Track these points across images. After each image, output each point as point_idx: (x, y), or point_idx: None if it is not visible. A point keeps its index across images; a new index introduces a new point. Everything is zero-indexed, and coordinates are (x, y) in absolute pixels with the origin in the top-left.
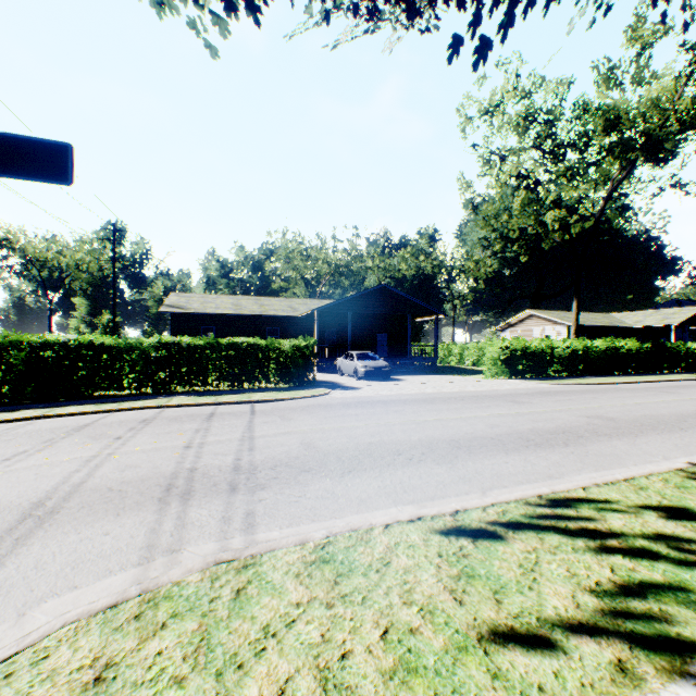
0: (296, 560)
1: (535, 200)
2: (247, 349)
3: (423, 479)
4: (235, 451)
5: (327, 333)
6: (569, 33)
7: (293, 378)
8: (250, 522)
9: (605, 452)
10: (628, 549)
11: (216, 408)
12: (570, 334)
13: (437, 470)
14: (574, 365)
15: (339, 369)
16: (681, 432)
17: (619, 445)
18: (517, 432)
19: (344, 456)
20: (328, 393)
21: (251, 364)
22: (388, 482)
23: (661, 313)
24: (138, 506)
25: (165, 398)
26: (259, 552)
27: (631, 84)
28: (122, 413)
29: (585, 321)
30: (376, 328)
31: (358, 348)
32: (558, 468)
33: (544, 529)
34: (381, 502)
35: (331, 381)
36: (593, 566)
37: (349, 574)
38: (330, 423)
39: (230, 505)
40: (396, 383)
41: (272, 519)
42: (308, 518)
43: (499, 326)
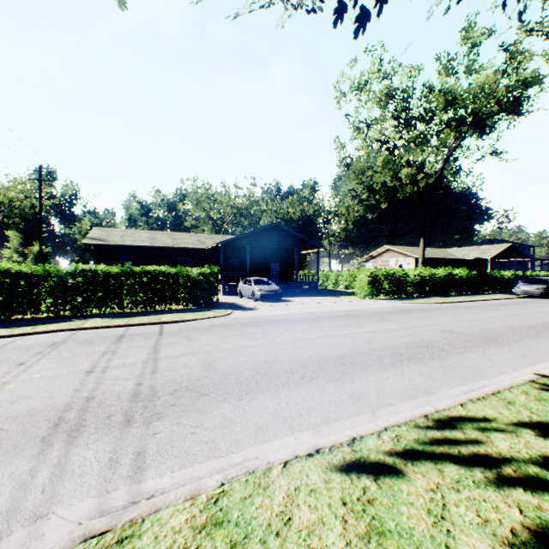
0: (183, 525)
1: (393, 160)
2: (159, 276)
3: (316, 399)
4: (137, 375)
5: (230, 262)
6: (428, 17)
7: (199, 301)
8: (139, 465)
9: (465, 365)
10: (525, 479)
11: (128, 329)
12: (418, 264)
13: (328, 388)
14: (423, 288)
15: (240, 292)
16: (516, 343)
17: (474, 357)
18: (390, 347)
19: (242, 376)
20: (230, 313)
21: (162, 289)
22: (284, 404)
23: (480, 249)
24: (15, 450)
25: (80, 321)
26: (140, 516)
27: (464, 73)
28: (34, 337)
29: (427, 254)
30: (270, 259)
31: (255, 275)
32: (432, 382)
33: (440, 457)
34: (278, 430)
35: (232, 302)
36: (500, 505)
37: (245, 543)
38: (230, 342)
39: (120, 442)
40: (286, 304)
41: (164, 458)
42: (203, 454)
43: (364, 258)
